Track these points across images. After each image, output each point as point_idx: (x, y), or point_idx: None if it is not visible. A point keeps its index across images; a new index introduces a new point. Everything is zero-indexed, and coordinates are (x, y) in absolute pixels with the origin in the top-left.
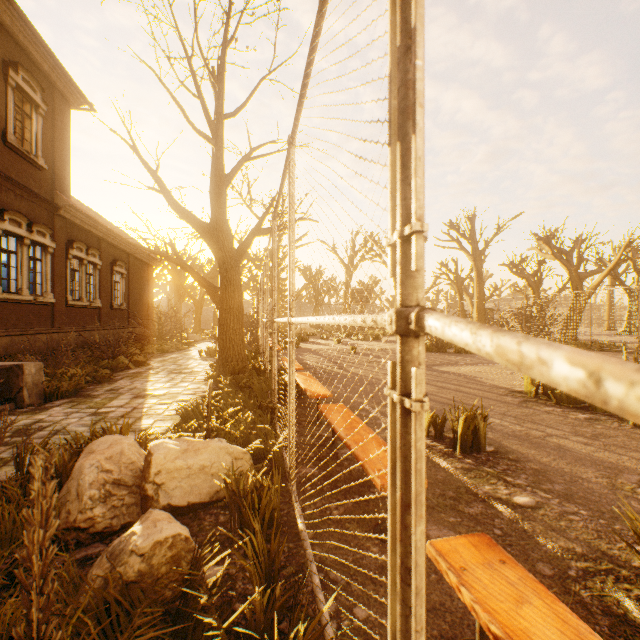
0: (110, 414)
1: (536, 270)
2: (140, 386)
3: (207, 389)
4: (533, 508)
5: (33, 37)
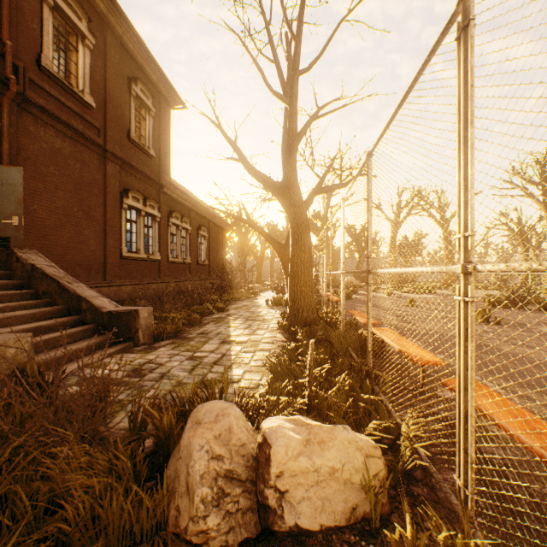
0: (204, 359)
1: None
2: (224, 331)
3: (282, 338)
4: None
5: (146, 56)
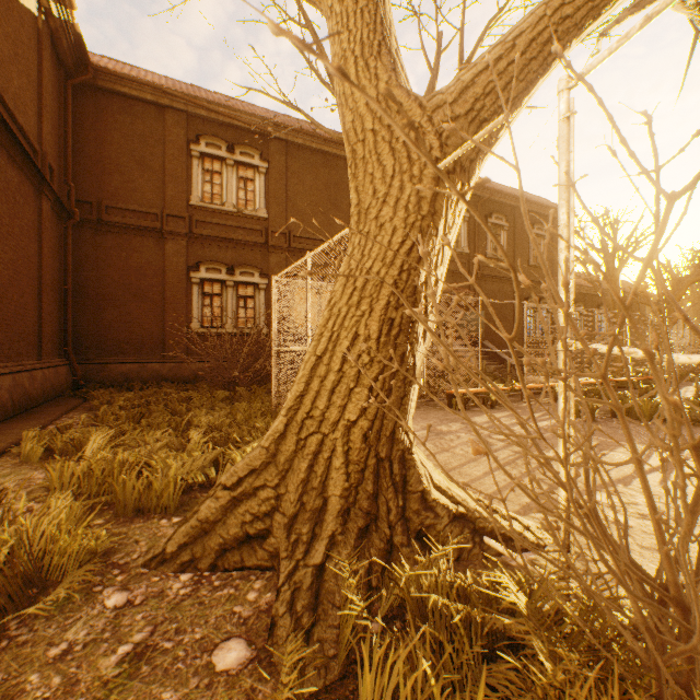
0: None
1: None
2: None
3: None
4: None
5: (539, 206)
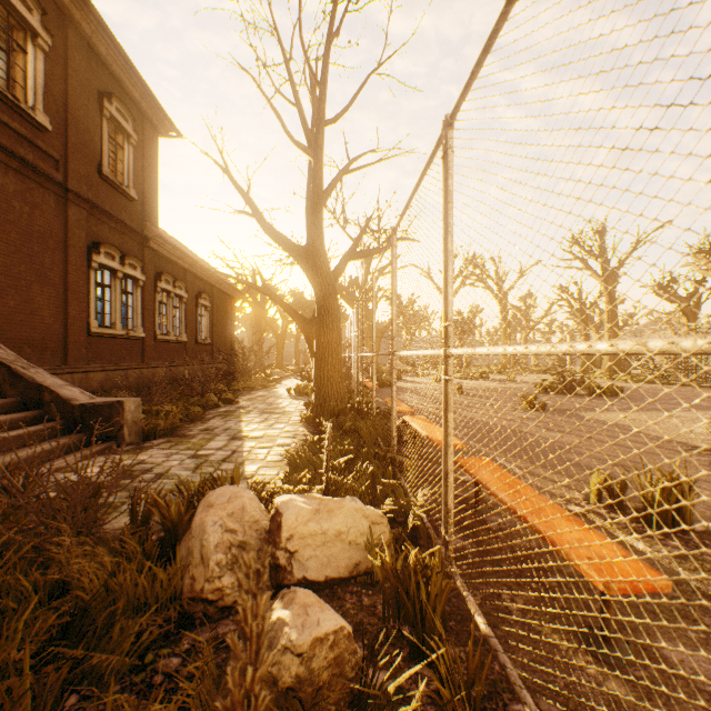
0: (210, 457)
1: (692, 292)
2: (234, 426)
3: (305, 432)
4: None
5: (125, 65)
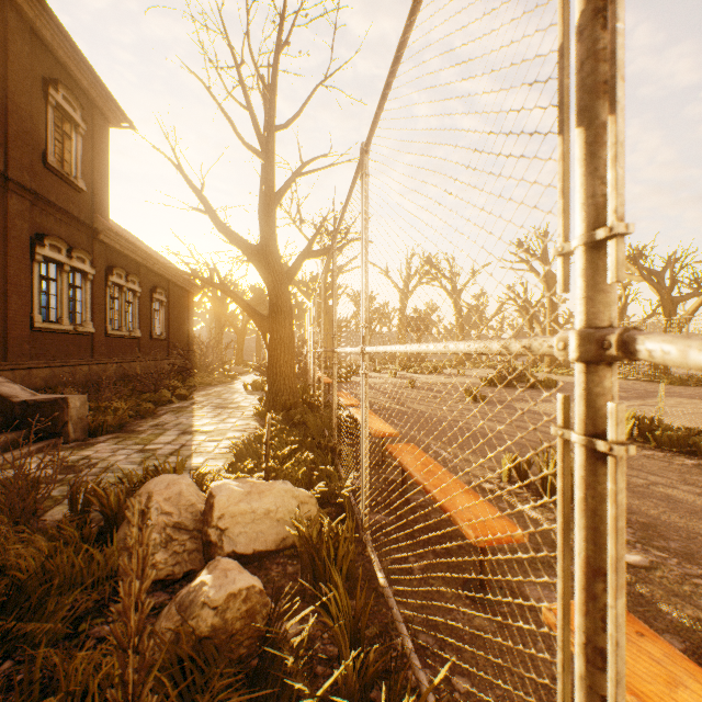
0: (158, 451)
1: (620, 294)
2: (186, 421)
3: (257, 425)
4: (647, 569)
5: (73, 52)
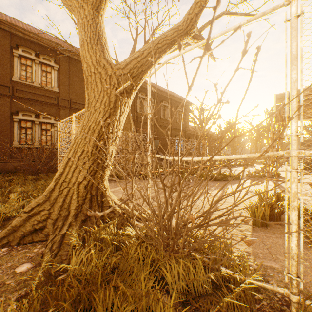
0: None
1: None
2: None
3: None
4: None
5: (181, 100)
